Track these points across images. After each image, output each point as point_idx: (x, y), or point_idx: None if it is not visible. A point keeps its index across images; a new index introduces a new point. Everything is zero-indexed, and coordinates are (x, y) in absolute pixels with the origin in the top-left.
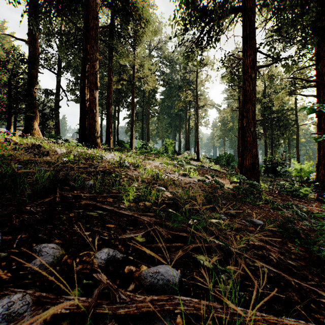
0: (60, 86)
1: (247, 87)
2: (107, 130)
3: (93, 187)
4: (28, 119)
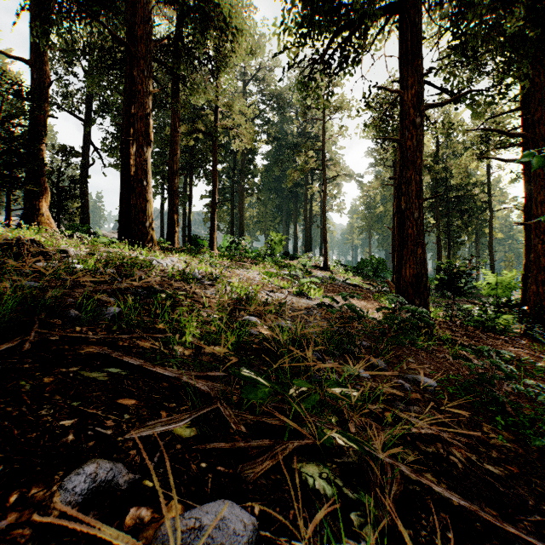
0: (90, 142)
1: (407, 140)
2: (170, 217)
3: (118, 318)
4: (31, 196)
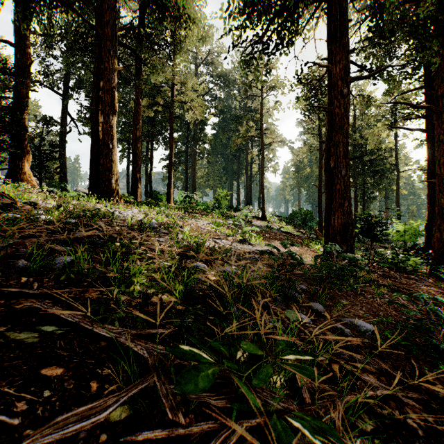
0: (68, 113)
1: (335, 108)
2: (134, 176)
3: (71, 267)
4: (15, 158)
